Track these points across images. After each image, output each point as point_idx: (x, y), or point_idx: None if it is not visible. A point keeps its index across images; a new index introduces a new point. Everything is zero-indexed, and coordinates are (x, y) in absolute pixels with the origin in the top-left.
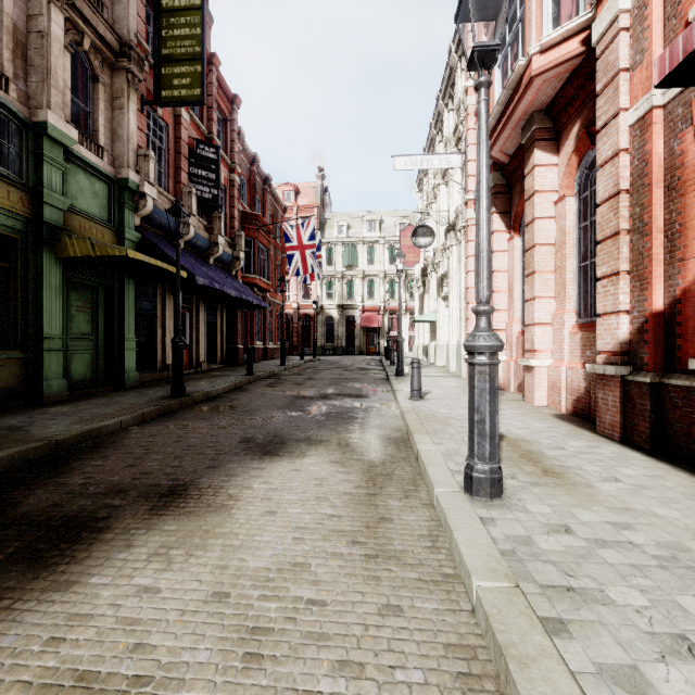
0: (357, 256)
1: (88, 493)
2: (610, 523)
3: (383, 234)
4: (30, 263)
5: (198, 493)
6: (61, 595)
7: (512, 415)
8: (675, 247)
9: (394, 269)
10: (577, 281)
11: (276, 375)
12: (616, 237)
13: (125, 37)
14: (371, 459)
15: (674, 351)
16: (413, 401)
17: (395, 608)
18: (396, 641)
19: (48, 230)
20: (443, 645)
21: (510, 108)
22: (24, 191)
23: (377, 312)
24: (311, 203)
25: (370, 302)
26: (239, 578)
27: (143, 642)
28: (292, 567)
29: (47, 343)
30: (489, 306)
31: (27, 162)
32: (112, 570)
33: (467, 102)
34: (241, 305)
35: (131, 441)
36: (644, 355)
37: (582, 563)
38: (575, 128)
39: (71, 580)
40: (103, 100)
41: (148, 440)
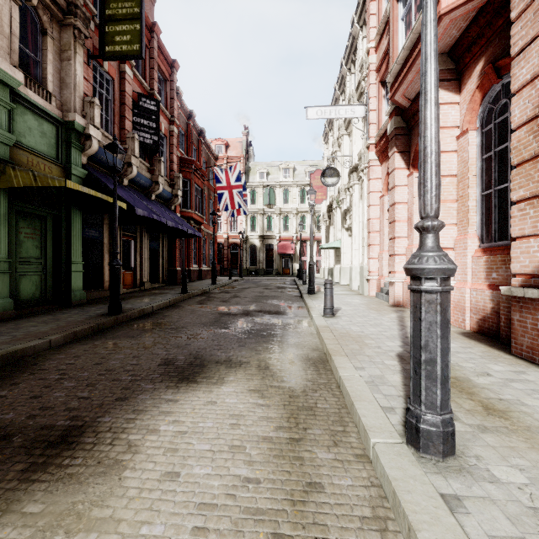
0: (275, 197)
1: None
2: None
3: (296, 179)
4: None
5: (92, 440)
6: None
7: None
8: None
9: (304, 207)
10: (479, 209)
11: (207, 292)
12: (537, 159)
13: None
14: (292, 387)
15: None
16: (326, 318)
17: None
18: None
19: None
20: None
21: (416, 50)
22: None
23: (291, 241)
24: (238, 154)
25: (285, 233)
26: None
27: None
28: None
29: None
30: (439, 221)
31: None
32: None
33: (369, 61)
34: (179, 235)
35: (52, 363)
36: None
37: None
38: (478, 66)
39: None
40: (52, 51)
41: (69, 362)
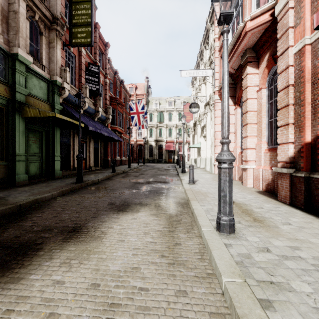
0: (164, 117)
1: (33, 230)
2: (289, 247)
3: (176, 107)
4: (10, 120)
5: (86, 230)
6: (14, 285)
7: (237, 191)
8: (316, 111)
9: (181, 123)
10: (267, 128)
11: (126, 172)
12: (287, 107)
13: (55, 14)
14: (171, 213)
15: (316, 161)
16: (190, 184)
17: (183, 292)
18: (184, 311)
19: (18, 104)
20: (208, 313)
21: (236, 46)
22: (7, 86)
23: (173, 143)
24: (142, 93)
25: (170, 138)
26: (105, 275)
27: (54, 312)
28: (131, 269)
29: (17, 157)
30: (228, 140)
31: (8, 72)
32: (41, 271)
33: (215, 45)
34: (110, 140)
35: (56, 204)
36: (301, 163)
37: (277, 268)
38: (266, 56)
39: (20, 277)
40: (45, 43)
41: (64, 203)
